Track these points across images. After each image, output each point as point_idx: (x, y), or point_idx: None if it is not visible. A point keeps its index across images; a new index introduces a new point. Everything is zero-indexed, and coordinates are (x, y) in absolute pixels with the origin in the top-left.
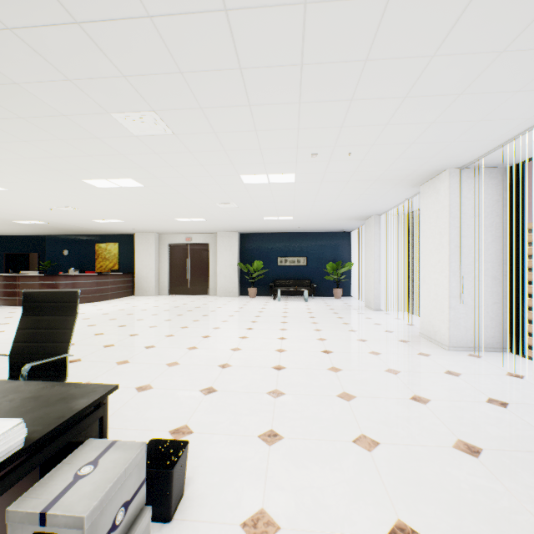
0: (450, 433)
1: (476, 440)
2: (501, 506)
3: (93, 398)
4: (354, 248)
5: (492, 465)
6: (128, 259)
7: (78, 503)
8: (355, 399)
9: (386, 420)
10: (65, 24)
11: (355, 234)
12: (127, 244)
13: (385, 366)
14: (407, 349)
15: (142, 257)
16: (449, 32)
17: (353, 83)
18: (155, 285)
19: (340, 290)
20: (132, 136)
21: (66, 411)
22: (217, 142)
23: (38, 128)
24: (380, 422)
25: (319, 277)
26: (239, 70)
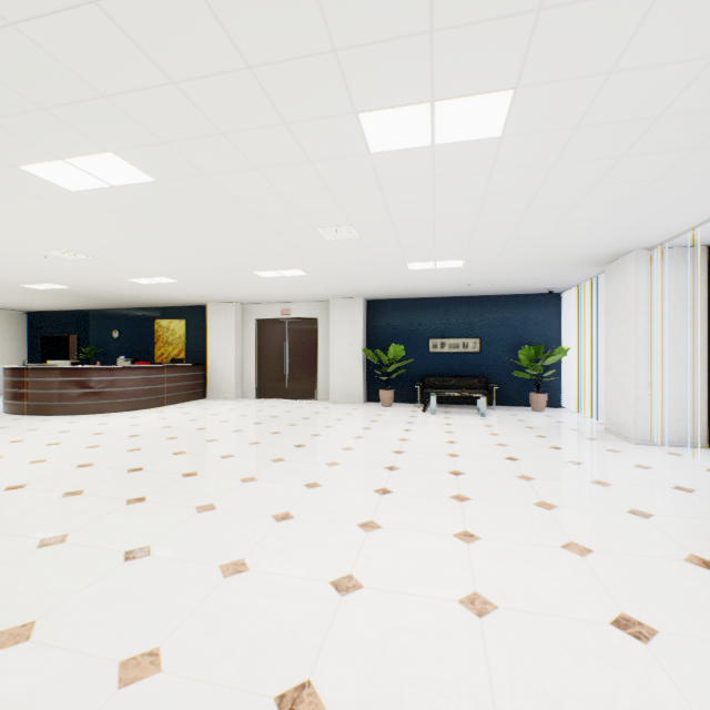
0: None
1: None
2: None
3: None
4: (566, 321)
5: None
6: (198, 344)
7: None
8: None
9: None
10: None
11: (568, 298)
12: (197, 321)
13: None
14: None
15: (217, 340)
16: None
17: None
18: (236, 383)
19: (544, 397)
20: None
21: None
22: None
23: None
24: None
25: (502, 372)
26: None
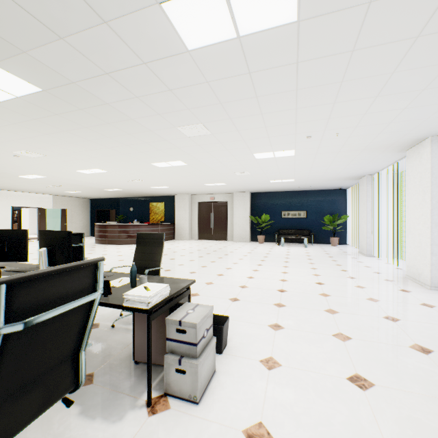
0: (410, 340)
1: (430, 345)
2: (434, 379)
3: (187, 283)
4: (349, 202)
5: (437, 359)
6: (170, 214)
7: (192, 320)
8: (338, 313)
9: (360, 327)
10: (164, 91)
11: (350, 191)
12: (170, 203)
13: (367, 296)
14: (390, 286)
15: (180, 212)
16: (401, 59)
17: (334, 94)
18: (189, 232)
19: (336, 239)
20: (186, 137)
21: (178, 287)
22: (238, 135)
23: (136, 138)
24: (355, 328)
25: (318, 227)
26: (255, 98)
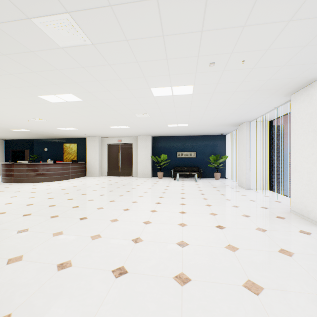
0: None
1: None
2: None
3: None
4: (228, 145)
5: None
6: (82, 154)
7: None
8: (264, 292)
9: None
10: None
11: (228, 136)
12: (82, 144)
13: (277, 246)
14: (287, 226)
15: (91, 152)
16: None
17: None
18: (99, 170)
19: (219, 174)
20: (58, 48)
21: None
22: (130, 52)
23: None
24: None
25: (204, 165)
26: None
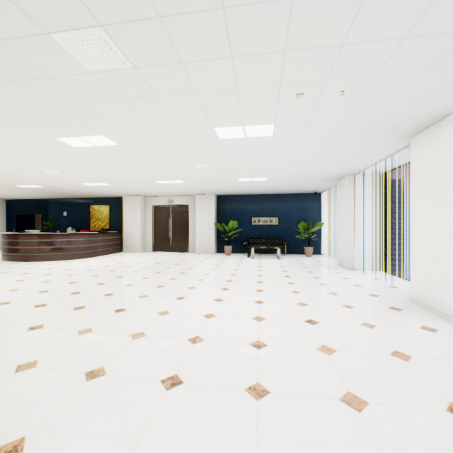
0: None
1: None
2: None
3: None
4: (324, 208)
5: None
6: (117, 220)
7: None
8: (368, 407)
9: None
10: None
11: (324, 195)
12: (116, 206)
13: (389, 347)
14: (404, 320)
15: (129, 217)
16: None
17: None
18: (141, 243)
19: (311, 248)
20: (87, 73)
21: None
22: (185, 79)
23: None
24: None
25: (291, 236)
26: None
